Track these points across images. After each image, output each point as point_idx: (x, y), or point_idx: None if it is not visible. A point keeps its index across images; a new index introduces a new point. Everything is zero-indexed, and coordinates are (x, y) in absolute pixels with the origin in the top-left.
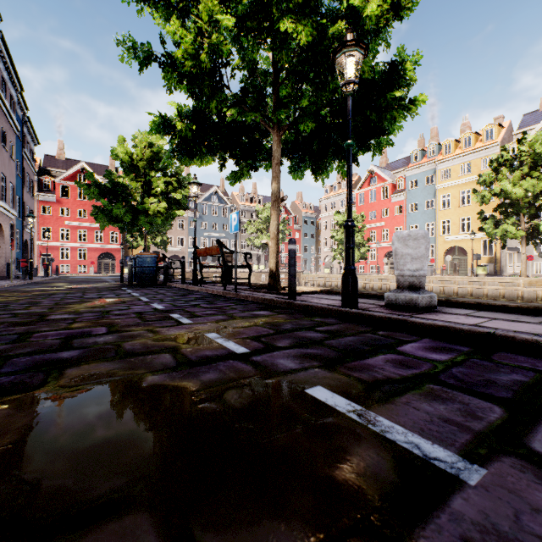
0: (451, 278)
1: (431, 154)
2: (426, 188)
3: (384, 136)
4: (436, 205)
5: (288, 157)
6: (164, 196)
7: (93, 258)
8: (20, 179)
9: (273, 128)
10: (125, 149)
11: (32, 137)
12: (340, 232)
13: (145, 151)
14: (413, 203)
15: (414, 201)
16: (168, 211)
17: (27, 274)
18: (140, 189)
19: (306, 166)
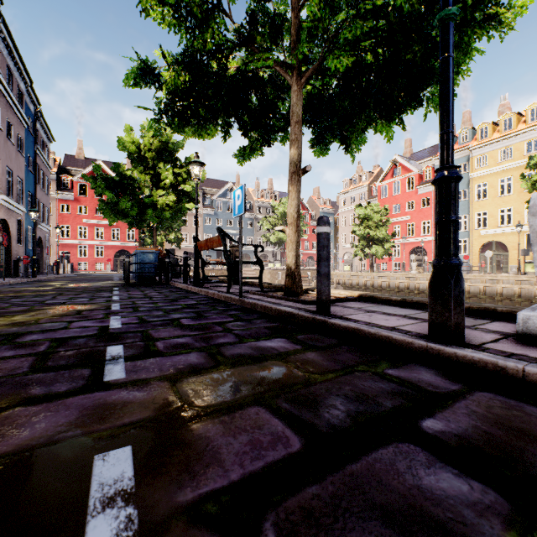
0: (494, 276)
1: (464, 140)
2: None
3: None
4: (470, 195)
5: (310, 123)
6: (174, 189)
7: (110, 256)
8: (33, 176)
9: (292, 74)
10: (132, 138)
11: (47, 134)
12: (362, 226)
13: (153, 141)
14: None
15: None
16: (178, 204)
17: (38, 272)
18: (149, 182)
19: (332, 136)
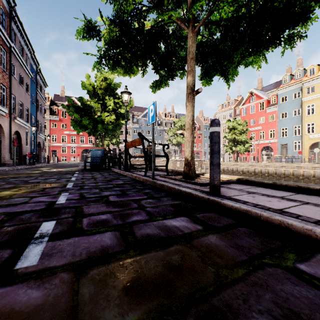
0: None
1: (298, 77)
2: (294, 101)
3: (295, 30)
4: (302, 113)
5: (200, 62)
6: (115, 112)
7: (79, 152)
8: (35, 106)
9: (188, 26)
10: (90, 82)
11: (43, 82)
12: (230, 133)
13: (102, 83)
14: (283, 112)
15: (284, 111)
16: (117, 121)
17: (38, 162)
18: (100, 108)
19: (215, 71)
